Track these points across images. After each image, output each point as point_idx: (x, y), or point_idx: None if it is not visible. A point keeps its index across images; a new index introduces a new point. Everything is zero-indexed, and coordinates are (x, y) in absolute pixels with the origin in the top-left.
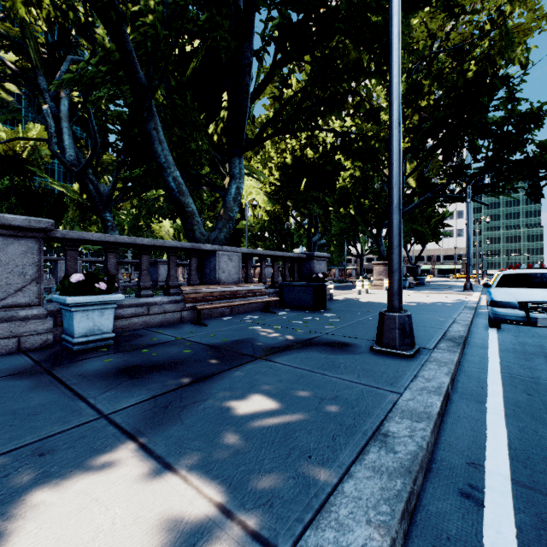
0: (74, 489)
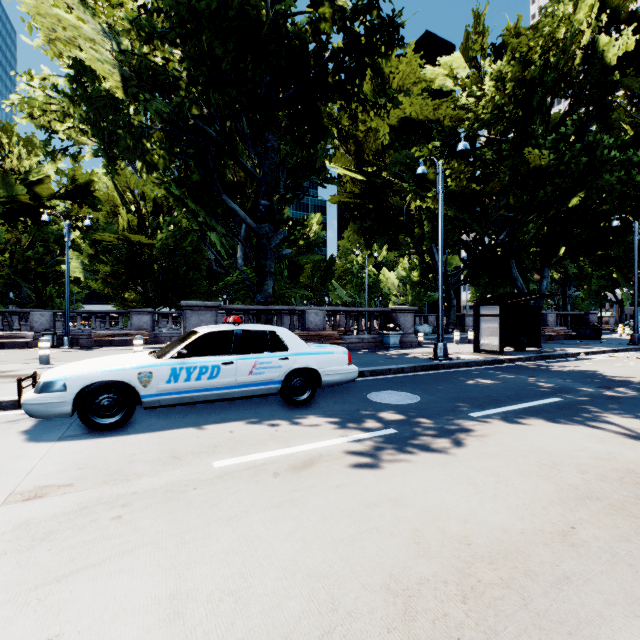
0: (584, 346)
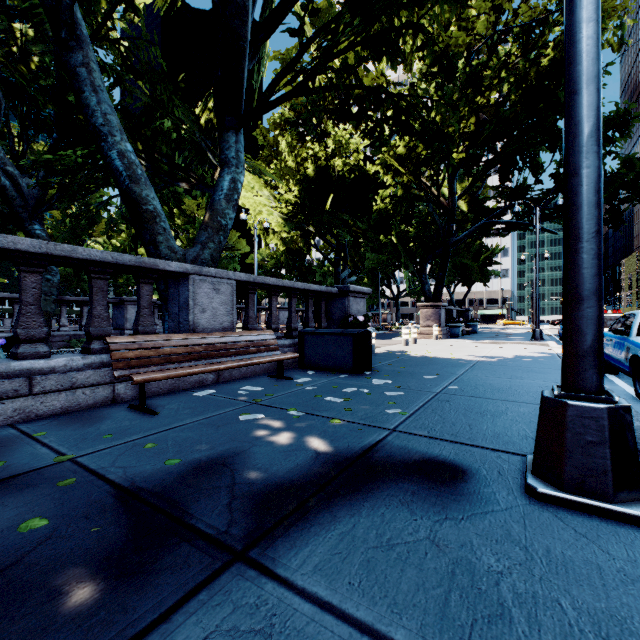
0: None
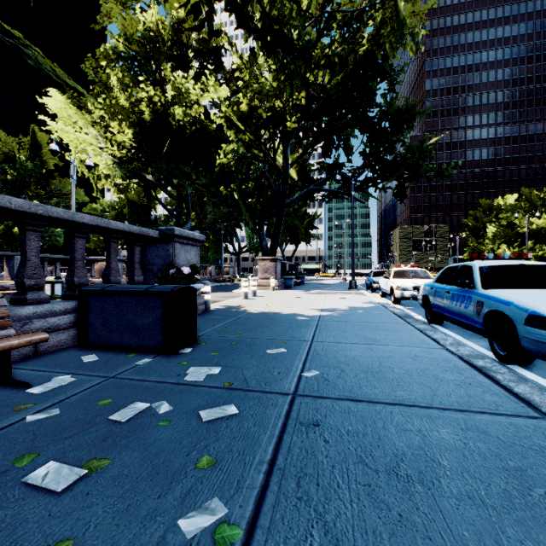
0: None
